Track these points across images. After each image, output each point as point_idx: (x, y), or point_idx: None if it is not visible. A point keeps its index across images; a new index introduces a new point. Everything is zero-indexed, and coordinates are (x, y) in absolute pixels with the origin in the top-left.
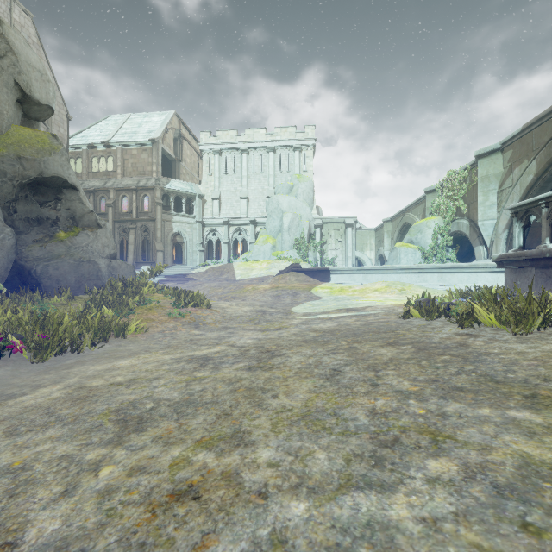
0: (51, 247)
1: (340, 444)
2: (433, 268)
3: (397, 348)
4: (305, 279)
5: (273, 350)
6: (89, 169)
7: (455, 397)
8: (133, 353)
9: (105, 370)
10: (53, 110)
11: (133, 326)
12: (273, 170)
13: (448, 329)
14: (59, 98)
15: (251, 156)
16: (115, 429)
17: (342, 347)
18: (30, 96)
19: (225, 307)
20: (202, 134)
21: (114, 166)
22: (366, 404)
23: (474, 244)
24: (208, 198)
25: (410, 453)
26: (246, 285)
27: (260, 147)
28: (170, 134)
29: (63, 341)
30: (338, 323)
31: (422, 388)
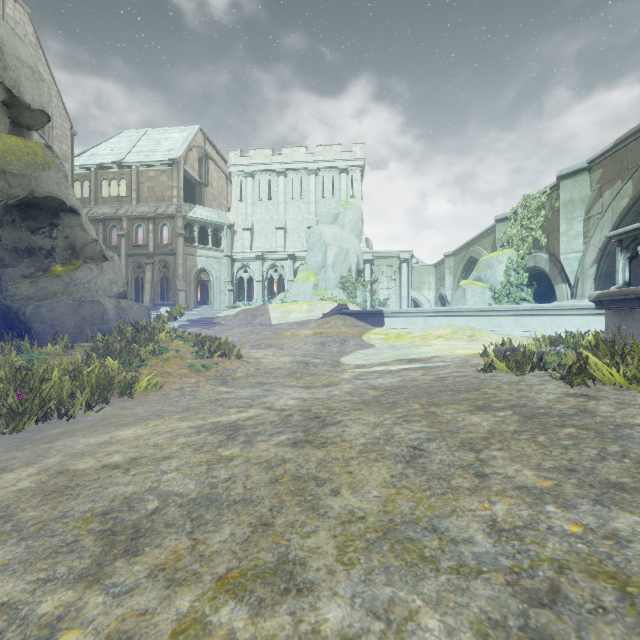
0: (44, 283)
1: (458, 596)
2: (508, 310)
3: (493, 415)
4: (354, 323)
5: (324, 416)
6: (98, 194)
7: (619, 501)
8: (140, 418)
9: (100, 444)
10: (48, 117)
11: (143, 382)
12: (315, 195)
13: (552, 387)
14: (62, 109)
15: (289, 179)
16: (95, 549)
17: (416, 412)
18: (19, 97)
19: (259, 357)
20: (231, 153)
21: (127, 190)
22: (479, 510)
23: (555, 282)
24: (238, 229)
25: (592, 623)
26: (283, 331)
27: (300, 168)
28: (194, 154)
29: (47, 403)
30: (401, 378)
31: (557, 483)
